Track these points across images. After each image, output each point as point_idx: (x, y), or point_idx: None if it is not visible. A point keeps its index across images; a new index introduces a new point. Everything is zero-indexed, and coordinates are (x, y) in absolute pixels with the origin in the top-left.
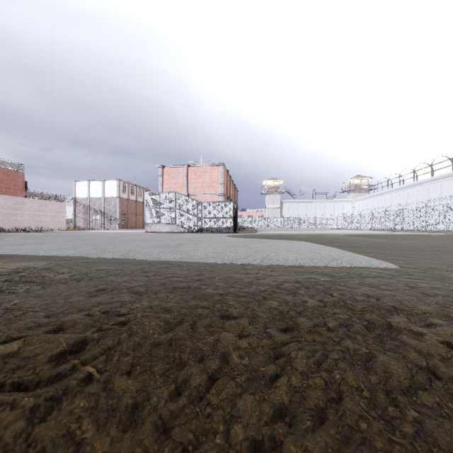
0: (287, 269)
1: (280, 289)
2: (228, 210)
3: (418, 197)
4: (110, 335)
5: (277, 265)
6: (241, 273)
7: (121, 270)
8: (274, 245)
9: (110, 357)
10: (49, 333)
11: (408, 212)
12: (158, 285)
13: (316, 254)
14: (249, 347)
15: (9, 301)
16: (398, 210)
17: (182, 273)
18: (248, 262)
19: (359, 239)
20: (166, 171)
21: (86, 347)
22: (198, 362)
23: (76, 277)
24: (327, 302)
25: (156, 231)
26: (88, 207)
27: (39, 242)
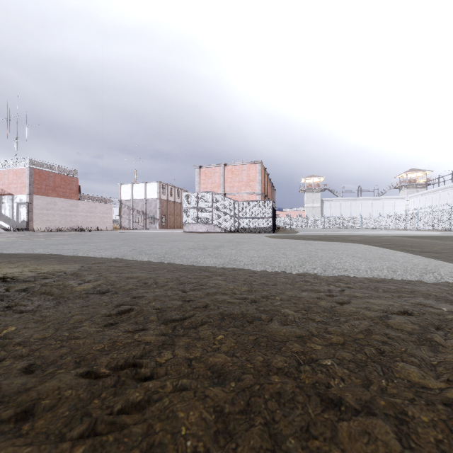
0: (367, 284)
1: (394, 329)
2: (267, 209)
3: None
4: (107, 451)
5: (348, 277)
6: (307, 290)
7: (154, 280)
8: (328, 249)
9: None
10: (4, 427)
11: None
12: (199, 309)
13: (393, 262)
14: None
15: (3, 328)
16: None
17: (227, 287)
18: (306, 272)
19: (430, 242)
20: (203, 171)
21: None
22: None
23: (101, 288)
24: None
25: (193, 231)
26: (131, 208)
27: (84, 242)
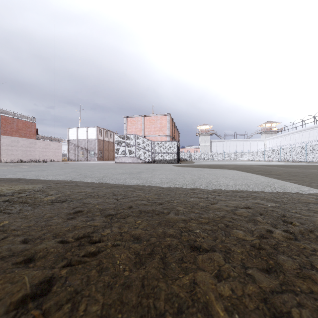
0: (230, 193)
1: (237, 215)
2: (173, 147)
3: (317, 137)
4: (78, 271)
5: (221, 190)
6: (193, 197)
7: (96, 193)
8: (211, 173)
9: (75, 306)
10: (19, 265)
11: (310, 148)
12: (126, 208)
13: (249, 180)
14: (233, 297)
15: (0, 222)
16: (302, 146)
17: (144, 196)
18: (195, 187)
19: (276, 168)
20: (129, 120)
21: (52, 288)
22: (176, 315)
23: (61, 198)
24: (294, 233)
25: (122, 162)
26: (77, 146)
27: (43, 169)
